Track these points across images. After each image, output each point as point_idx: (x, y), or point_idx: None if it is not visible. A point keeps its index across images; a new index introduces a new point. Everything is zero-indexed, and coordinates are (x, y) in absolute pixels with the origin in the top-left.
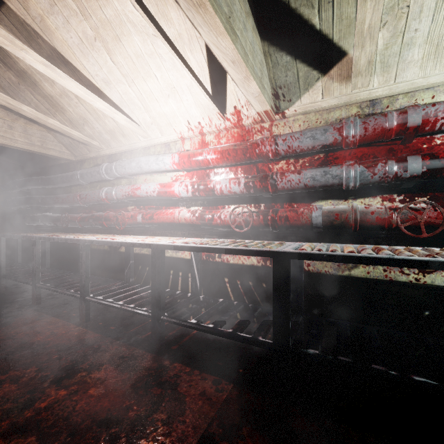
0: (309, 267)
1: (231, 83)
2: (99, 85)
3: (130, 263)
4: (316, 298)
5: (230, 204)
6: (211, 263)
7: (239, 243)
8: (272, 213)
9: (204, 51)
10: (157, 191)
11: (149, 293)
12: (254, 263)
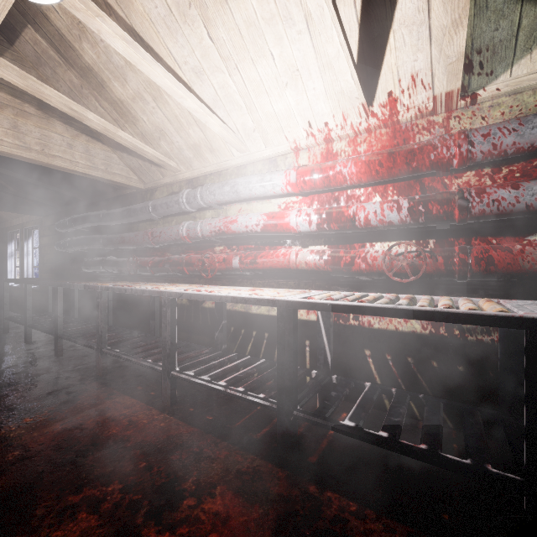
0: None
1: (392, 53)
2: (187, 78)
3: (221, 324)
4: None
5: (374, 240)
6: (343, 328)
7: (425, 300)
8: (461, 253)
9: (357, 2)
10: (263, 225)
11: (255, 367)
12: (417, 329)
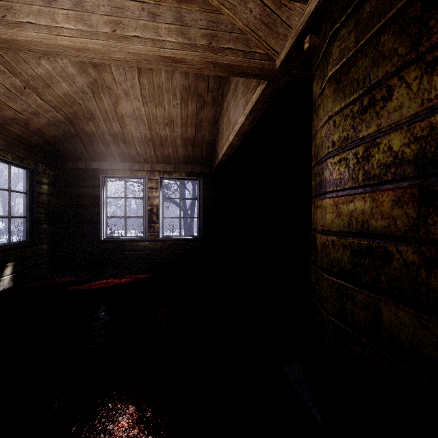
0: None
1: None
2: None
3: None
4: None
5: None
6: None
7: None
8: None
9: None
10: None
11: None
12: None
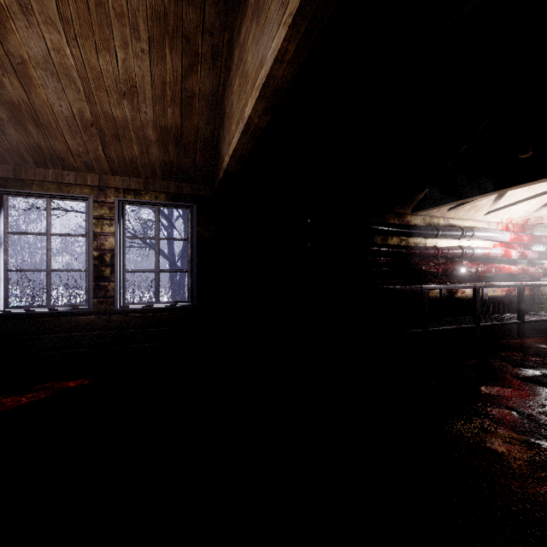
0: (542, 292)
1: (544, 208)
2: None
3: (487, 302)
4: (544, 305)
5: (518, 264)
6: (511, 296)
7: None
8: (546, 269)
9: None
10: (503, 254)
11: (515, 315)
12: (527, 293)
